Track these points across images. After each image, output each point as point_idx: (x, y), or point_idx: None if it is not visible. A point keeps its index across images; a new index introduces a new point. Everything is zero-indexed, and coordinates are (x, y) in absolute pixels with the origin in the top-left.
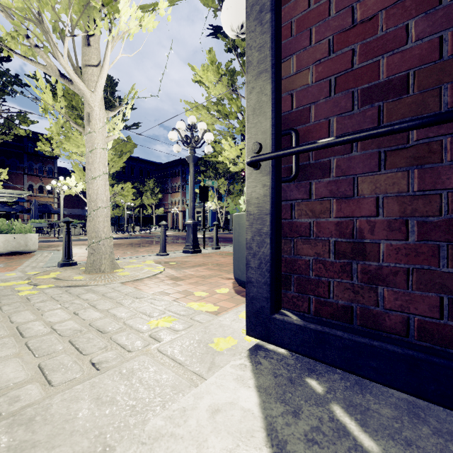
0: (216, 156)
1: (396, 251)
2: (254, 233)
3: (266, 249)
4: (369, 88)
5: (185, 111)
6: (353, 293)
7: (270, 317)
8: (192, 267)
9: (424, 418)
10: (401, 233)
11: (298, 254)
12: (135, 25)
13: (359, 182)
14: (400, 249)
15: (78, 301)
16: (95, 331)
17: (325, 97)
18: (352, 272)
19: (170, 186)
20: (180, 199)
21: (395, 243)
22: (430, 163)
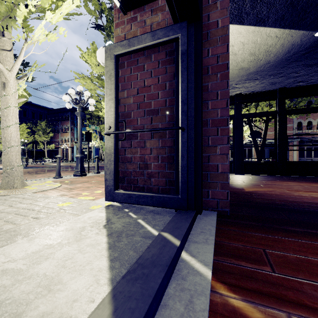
0: (98, 111)
1: (156, 166)
2: (108, 160)
3: (112, 166)
4: (149, 110)
5: (74, 79)
6: (144, 181)
7: (114, 192)
8: (80, 183)
9: (154, 212)
10: (157, 160)
11: (127, 169)
12: (43, 37)
13: (146, 142)
14: (157, 165)
15: (7, 201)
16: (28, 210)
17: (136, 109)
18: (144, 174)
19: (60, 127)
20: (69, 138)
21: (155, 163)
22: (164, 138)
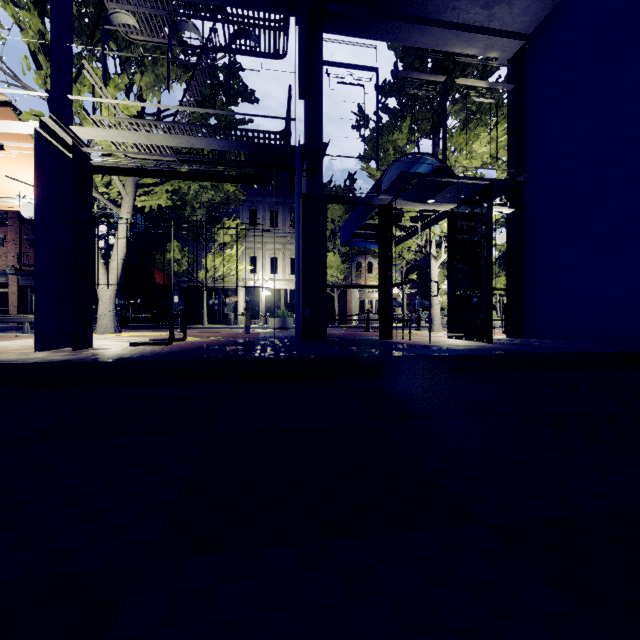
0: None
1: None
2: None
3: None
4: None
5: None
6: None
7: None
8: None
9: None
10: None
11: None
12: None
13: None
14: None
15: None
16: None
17: None
18: None
19: None
20: None
21: None
22: None
